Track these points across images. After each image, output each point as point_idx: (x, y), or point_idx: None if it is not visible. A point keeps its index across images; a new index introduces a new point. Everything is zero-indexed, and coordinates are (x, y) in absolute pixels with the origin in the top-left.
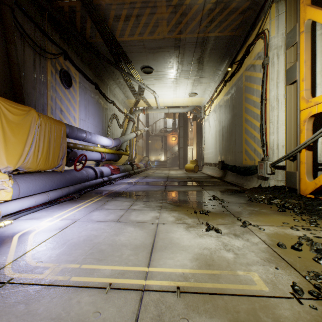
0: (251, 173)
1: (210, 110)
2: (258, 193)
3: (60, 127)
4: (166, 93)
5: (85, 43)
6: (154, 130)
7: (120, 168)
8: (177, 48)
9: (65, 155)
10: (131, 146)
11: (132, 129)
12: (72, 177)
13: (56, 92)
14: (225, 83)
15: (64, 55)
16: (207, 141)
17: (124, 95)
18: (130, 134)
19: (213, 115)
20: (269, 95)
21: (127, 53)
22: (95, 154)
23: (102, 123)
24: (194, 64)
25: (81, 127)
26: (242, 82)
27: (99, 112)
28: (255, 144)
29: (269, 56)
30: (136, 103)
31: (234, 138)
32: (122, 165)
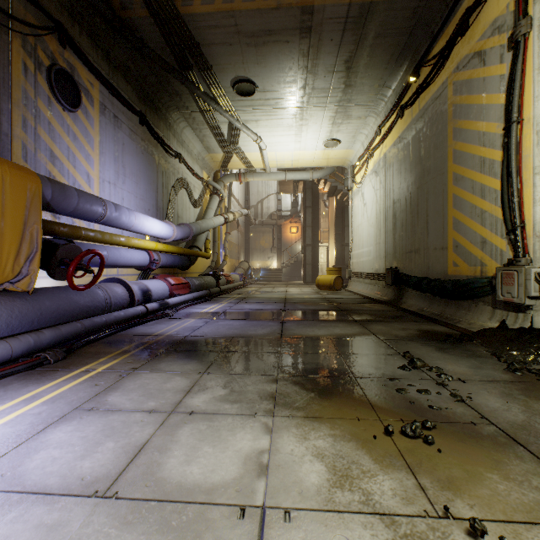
0: (475, 294)
1: (366, 173)
2: (518, 348)
3: (20, 181)
4: (282, 140)
5: (111, 15)
6: (259, 214)
7: (191, 282)
8: (306, 33)
9: (37, 251)
10: (216, 242)
11: (218, 210)
12: (60, 306)
13: (37, 113)
14: (400, 111)
15: (59, 34)
16: (359, 232)
17: (202, 145)
18: (212, 217)
19: (371, 181)
20: (534, 109)
21: (201, 45)
22: (136, 253)
23: (155, 194)
24: (338, 74)
25: (105, 196)
26: (447, 98)
27: (150, 172)
28: (486, 228)
29: (532, 15)
30: (225, 162)
31: (425, 220)
32: (195, 277)
